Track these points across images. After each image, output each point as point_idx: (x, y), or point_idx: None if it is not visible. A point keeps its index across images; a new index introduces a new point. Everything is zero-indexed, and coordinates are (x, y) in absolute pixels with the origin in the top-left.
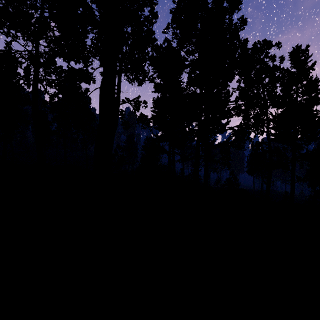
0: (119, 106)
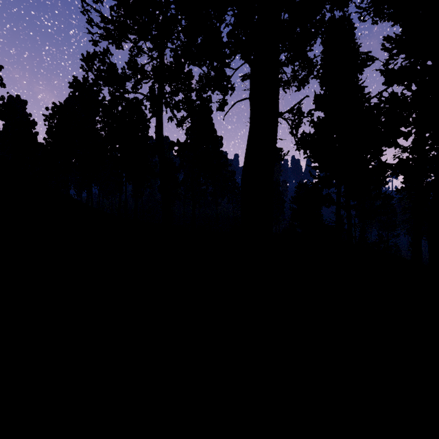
0: None
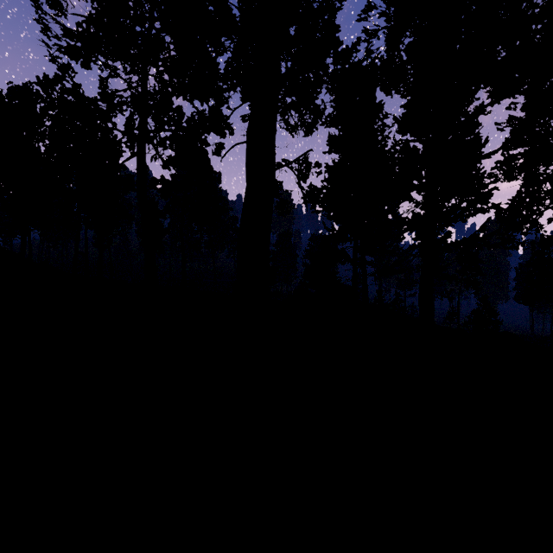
0: None
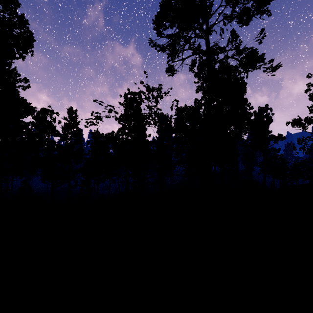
0: None
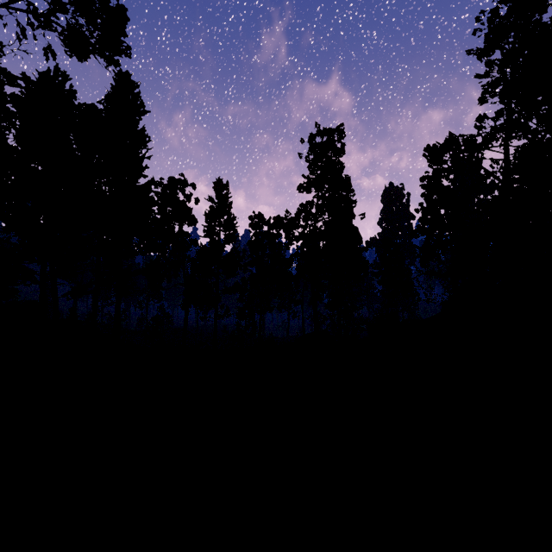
0: None
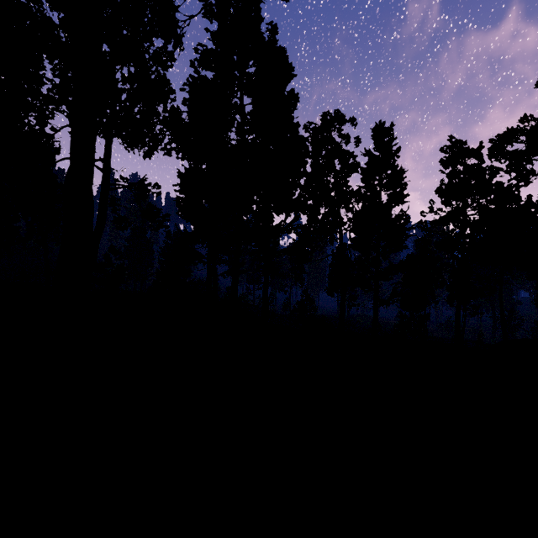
0: (107, 192)
